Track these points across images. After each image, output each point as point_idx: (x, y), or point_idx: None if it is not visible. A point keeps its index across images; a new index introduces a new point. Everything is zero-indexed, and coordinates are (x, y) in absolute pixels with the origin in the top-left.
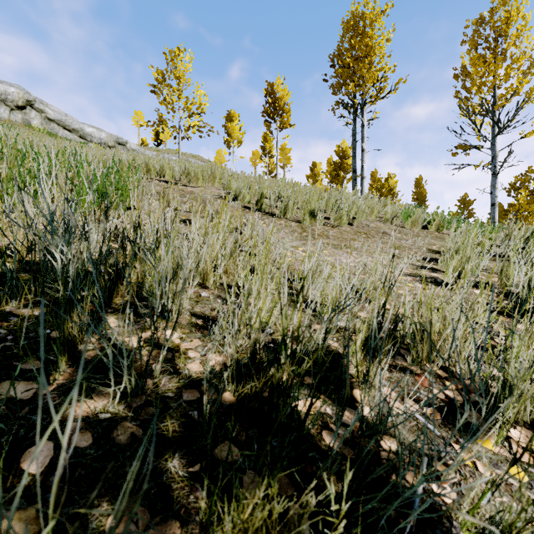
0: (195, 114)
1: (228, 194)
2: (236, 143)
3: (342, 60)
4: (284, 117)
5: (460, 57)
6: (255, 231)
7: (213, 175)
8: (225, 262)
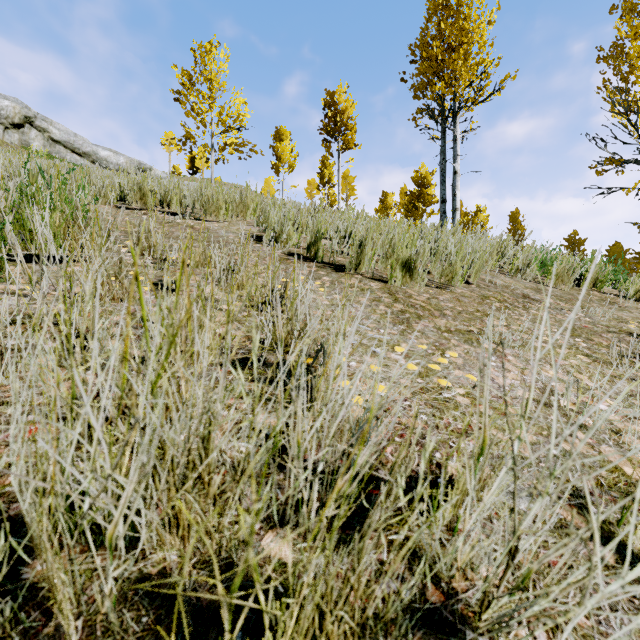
0: (232, 129)
1: (264, 233)
2: (287, 168)
3: (427, 51)
4: (348, 134)
5: (615, 27)
6: (297, 325)
7: (243, 203)
8: (119, 568)
